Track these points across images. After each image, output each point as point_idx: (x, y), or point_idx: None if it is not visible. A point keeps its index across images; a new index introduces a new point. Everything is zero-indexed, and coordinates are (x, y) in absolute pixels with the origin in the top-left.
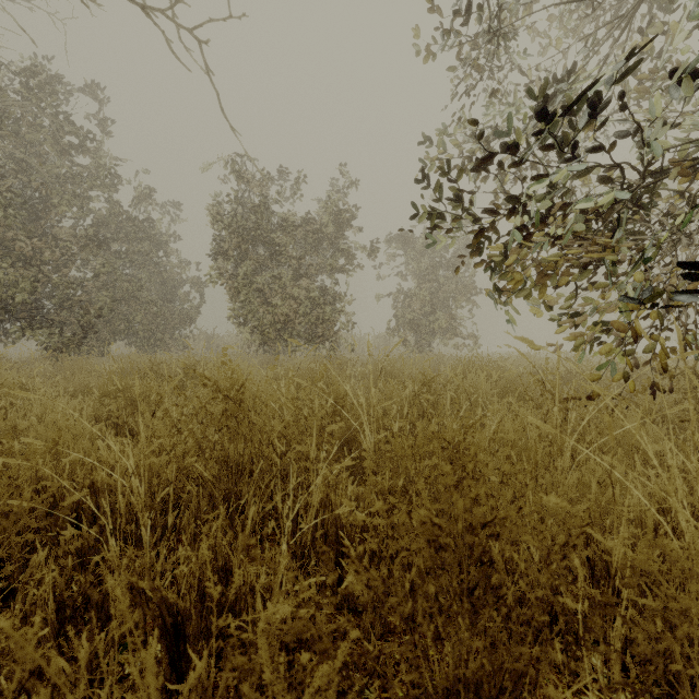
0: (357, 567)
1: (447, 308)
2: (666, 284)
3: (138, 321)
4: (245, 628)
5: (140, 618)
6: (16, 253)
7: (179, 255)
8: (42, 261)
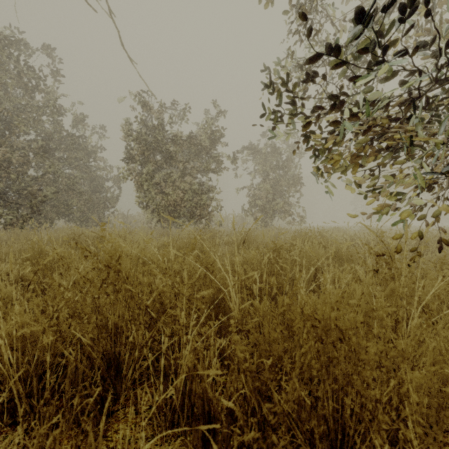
0: None
1: (283, 197)
2: None
3: (74, 205)
4: None
5: None
6: None
7: (104, 160)
8: (3, 163)
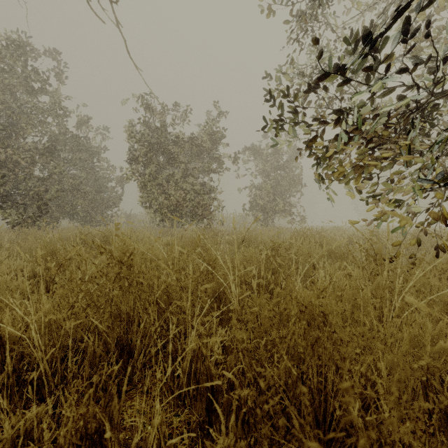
0: None
1: (284, 197)
2: None
3: (78, 205)
4: None
5: None
6: None
7: (107, 161)
8: (11, 164)
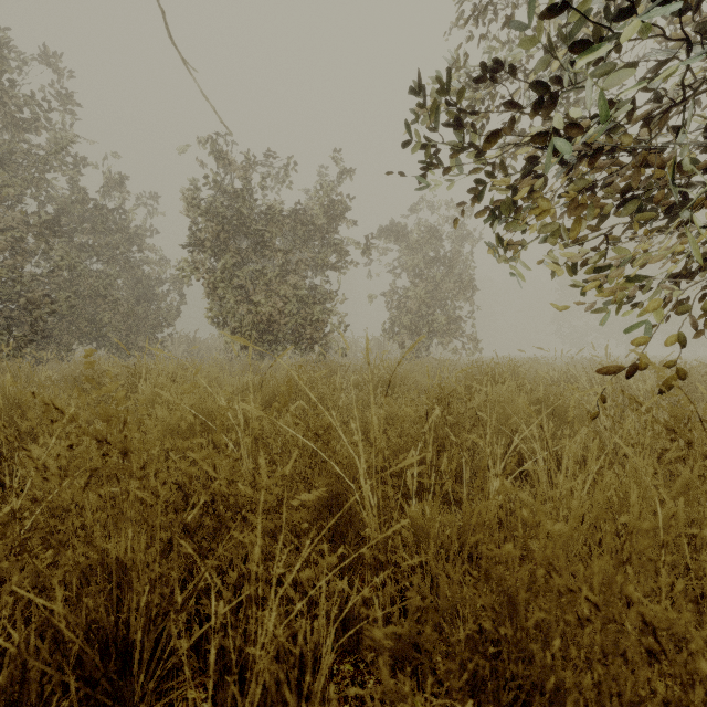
0: None
1: (446, 309)
2: None
3: (106, 322)
4: None
5: None
6: None
7: (155, 250)
8: None
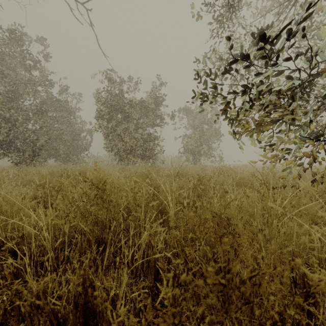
0: (168, 323)
1: (207, 143)
2: (323, 129)
3: (60, 149)
4: (101, 322)
5: (36, 324)
6: (1, 116)
7: (81, 118)
8: (13, 120)
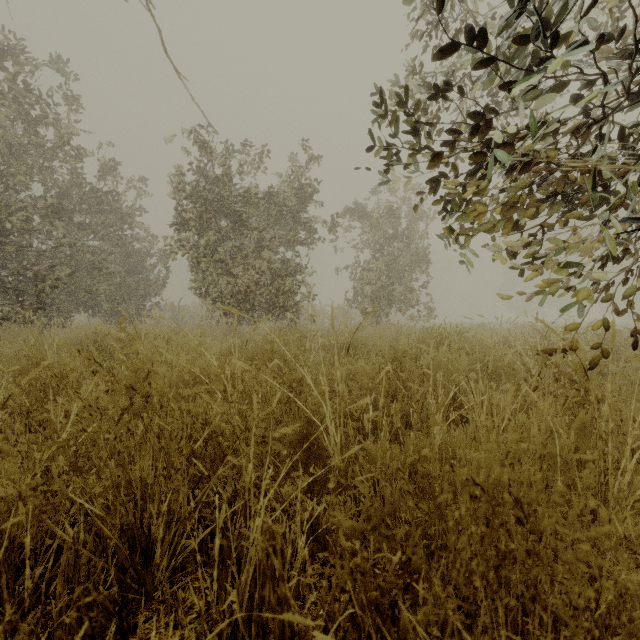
0: None
1: (403, 280)
2: None
3: (101, 292)
4: None
5: None
6: None
7: (144, 228)
8: None
